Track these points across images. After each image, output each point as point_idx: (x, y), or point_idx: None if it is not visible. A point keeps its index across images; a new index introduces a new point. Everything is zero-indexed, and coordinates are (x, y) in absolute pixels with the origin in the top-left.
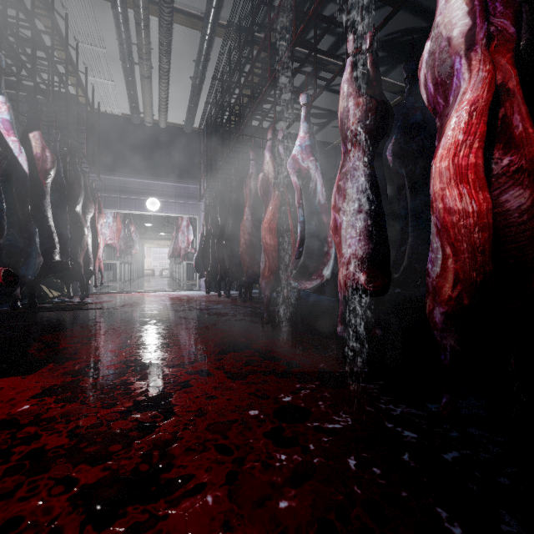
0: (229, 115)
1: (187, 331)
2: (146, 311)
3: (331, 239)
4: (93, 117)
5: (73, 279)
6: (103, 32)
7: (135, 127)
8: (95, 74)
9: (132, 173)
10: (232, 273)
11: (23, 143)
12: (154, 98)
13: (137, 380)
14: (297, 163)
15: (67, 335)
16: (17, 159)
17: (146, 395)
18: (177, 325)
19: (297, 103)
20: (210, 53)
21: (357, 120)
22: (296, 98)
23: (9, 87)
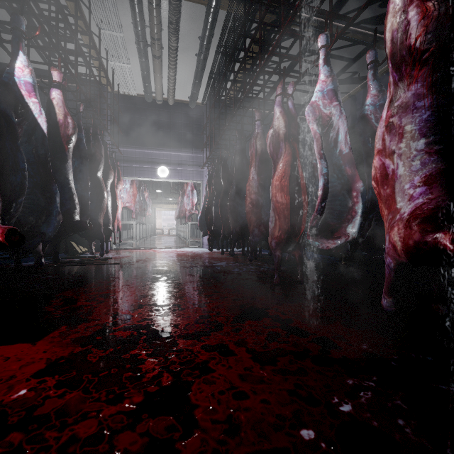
0: (233, 81)
1: (197, 290)
2: (157, 267)
3: (355, 194)
4: (113, 96)
5: (96, 238)
6: (121, 17)
7: (148, 105)
8: (115, 59)
9: (145, 146)
10: (236, 232)
11: (48, 111)
12: (164, 78)
13: (148, 357)
14: (317, 111)
15: (86, 291)
16: (39, 122)
17: (159, 384)
18: (186, 283)
19: (293, 71)
20: (214, 28)
21: (422, 33)
22: (293, 67)
23: (39, 62)
